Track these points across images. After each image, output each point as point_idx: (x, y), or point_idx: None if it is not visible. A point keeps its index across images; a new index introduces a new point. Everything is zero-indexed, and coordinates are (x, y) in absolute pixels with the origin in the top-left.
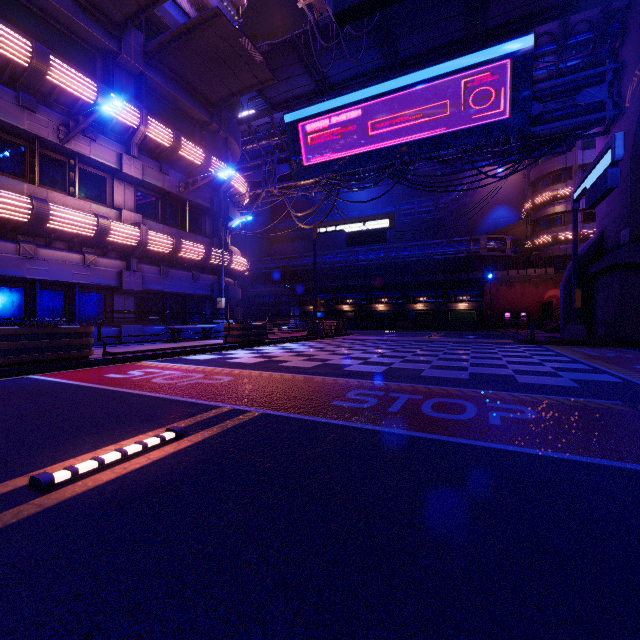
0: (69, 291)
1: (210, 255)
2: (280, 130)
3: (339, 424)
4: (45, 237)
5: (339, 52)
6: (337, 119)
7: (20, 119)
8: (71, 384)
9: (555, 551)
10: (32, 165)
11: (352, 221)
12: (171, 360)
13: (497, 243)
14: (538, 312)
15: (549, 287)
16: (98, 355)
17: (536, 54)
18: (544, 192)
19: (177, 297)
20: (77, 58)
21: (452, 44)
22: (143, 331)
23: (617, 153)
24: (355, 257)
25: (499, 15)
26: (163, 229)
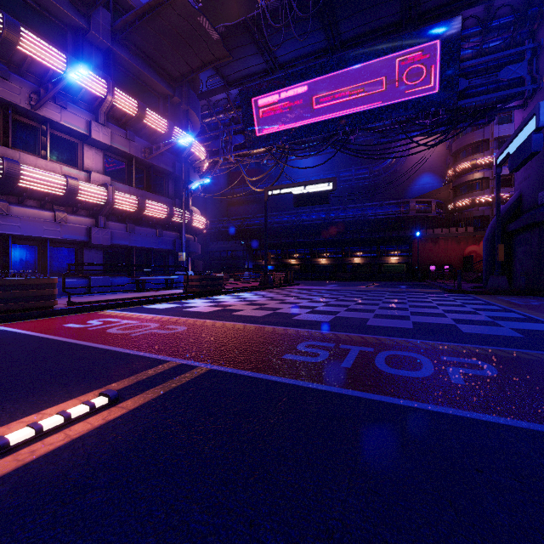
0: (41, 245)
1: (172, 214)
2: (235, 105)
3: (291, 384)
4: (17, 195)
5: (287, 34)
6: (286, 94)
7: None
8: (26, 335)
9: None
10: (5, 129)
11: (299, 184)
12: (132, 309)
13: (424, 205)
14: (459, 265)
15: (469, 243)
16: (63, 305)
17: (463, 35)
18: (464, 161)
19: (143, 251)
20: (49, 33)
21: (388, 27)
22: (111, 282)
23: (541, 120)
24: (301, 217)
25: None
26: (129, 190)
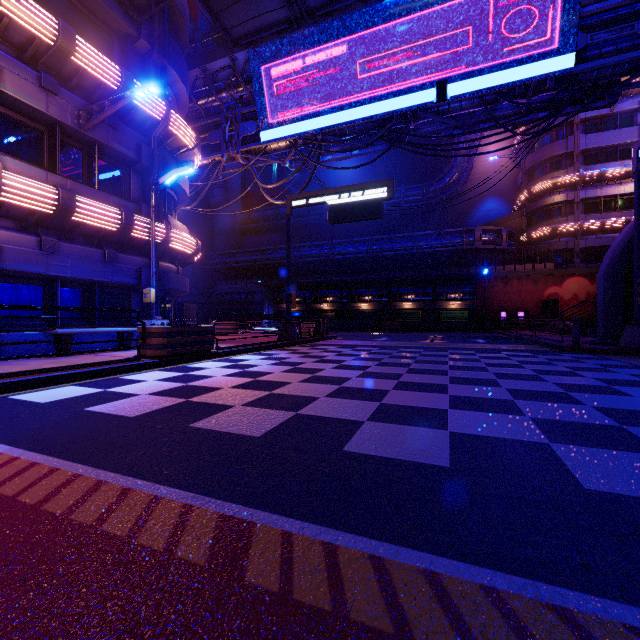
0: None
1: (131, 224)
2: (244, 77)
3: None
4: None
5: None
6: (317, 57)
7: None
8: None
9: None
10: None
11: (337, 190)
12: None
13: (492, 235)
14: (537, 311)
15: (549, 284)
16: None
17: None
18: (542, 180)
19: (79, 286)
20: None
21: None
22: (3, 338)
23: None
24: (336, 250)
25: None
26: (47, 178)
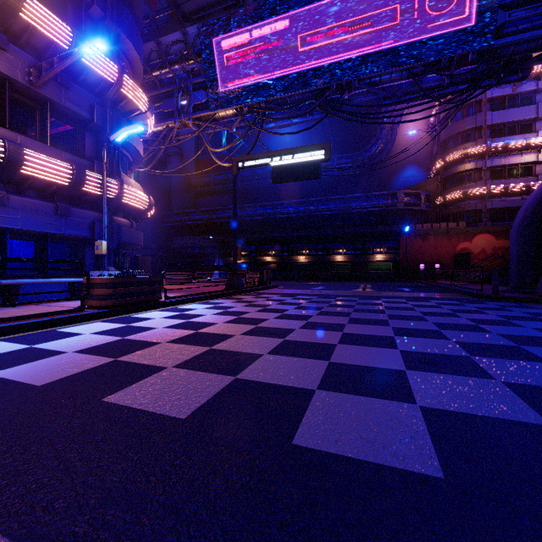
0: None
1: (82, 179)
2: (195, 50)
3: None
4: None
5: None
6: (261, 32)
7: None
8: None
9: None
10: None
11: (279, 153)
12: None
13: (412, 198)
14: (450, 263)
15: (461, 240)
16: None
17: None
18: (455, 151)
19: (31, 238)
20: None
21: None
22: None
23: None
24: (278, 210)
25: None
26: None
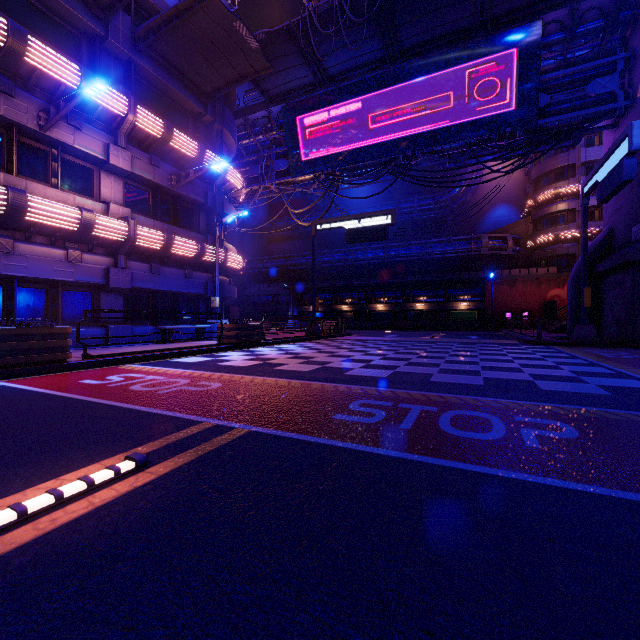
0: (51, 289)
1: (204, 252)
2: (277, 124)
3: (342, 447)
4: (24, 231)
5: (338, 41)
6: (336, 112)
7: None
8: (37, 392)
9: None
10: (10, 154)
11: (352, 217)
12: (158, 363)
13: (498, 242)
14: (540, 312)
15: (551, 286)
16: (78, 358)
17: (543, 43)
18: (546, 190)
19: (169, 296)
20: (60, 41)
21: (456, 33)
22: (132, 331)
23: (634, 142)
24: (354, 256)
25: (505, 2)
26: (154, 224)
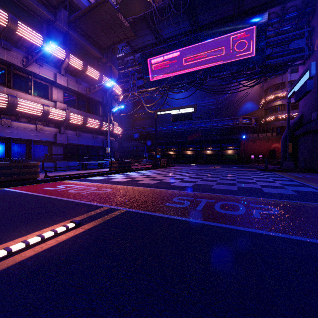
0: (28, 144)
1: (102, 125)
2: (138, 62)
3: (169, 217)
4: (16, 116)
5: (168, 22)
6: (167, 57)
7: (2, 54)
8: (24, 193)
9: (317, 314)
10: (9, 78)
11: (175, 108)
12: (81, 180)
13: (247, 120)
14: (268, 155)
15: (273, 142)
16: (42, 177)
17: (268, 23)
18: (271, 94)
19: (85, 147)
20: (33, 23)
21: (226, 18)
22: (67, 164)
23: (312, 72)
24: (176, 127)
25: (250, 3)
26: (78, 112)
